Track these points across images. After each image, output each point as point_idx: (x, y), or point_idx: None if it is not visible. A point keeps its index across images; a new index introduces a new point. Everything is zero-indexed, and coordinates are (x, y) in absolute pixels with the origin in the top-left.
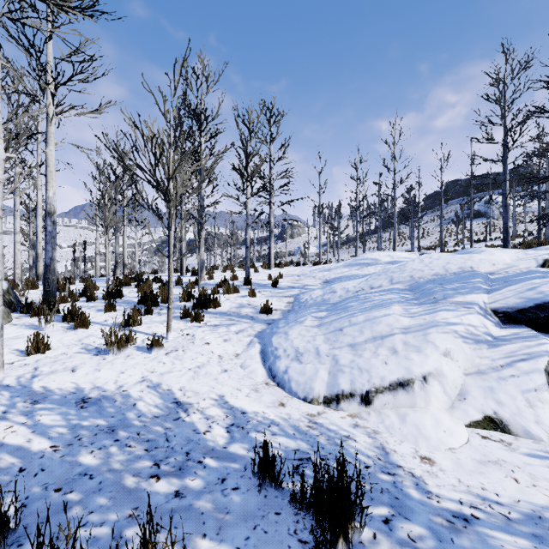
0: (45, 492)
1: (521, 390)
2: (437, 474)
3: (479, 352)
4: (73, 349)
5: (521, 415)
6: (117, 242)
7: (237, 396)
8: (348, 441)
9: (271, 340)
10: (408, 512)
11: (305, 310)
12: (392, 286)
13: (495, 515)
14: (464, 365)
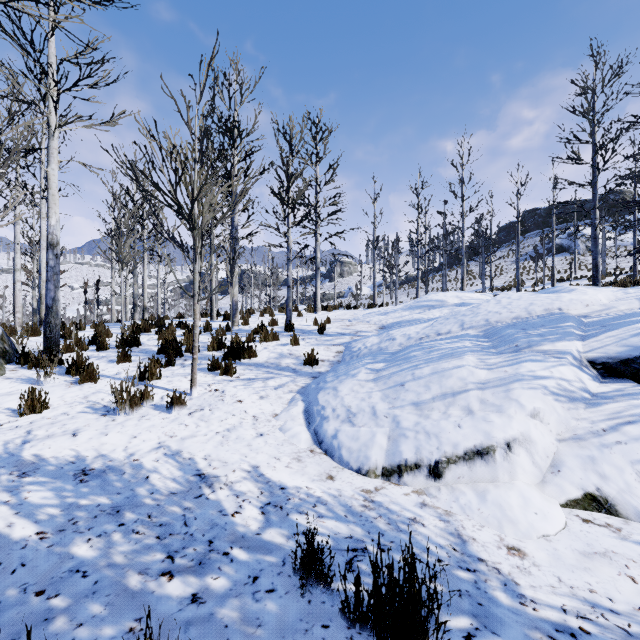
0: (22, 596)
1: (630, 461)
2: (530, 571)
3: (575, 412)
4: (76, 408)
5: (632, 492)
6: (135, 281)
7: (274, 467)
8: (414, 525)
9: (317, 397)
10: (497, 624)
11: (358, 360)
12: (463, 332)
13: (611, 629)
14: (557, 429)
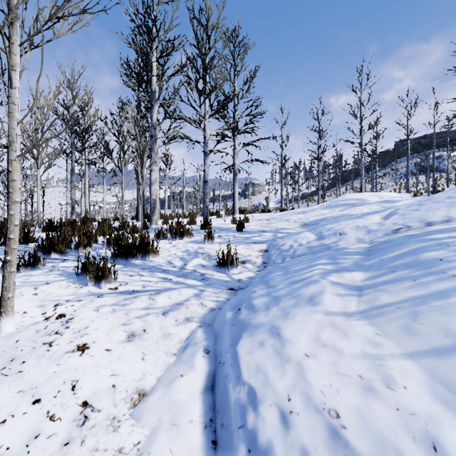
0: None
1: None
2: None
3: None
4: None
5: None
6: (72, 186)
7: None
8: None
9: (236, 350)
10: None
11: (305, 265)
12: None
13: None
14: None
